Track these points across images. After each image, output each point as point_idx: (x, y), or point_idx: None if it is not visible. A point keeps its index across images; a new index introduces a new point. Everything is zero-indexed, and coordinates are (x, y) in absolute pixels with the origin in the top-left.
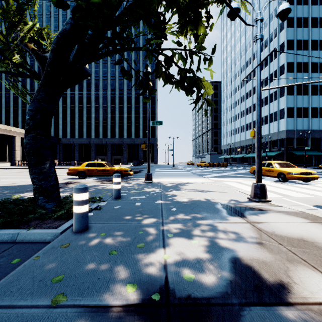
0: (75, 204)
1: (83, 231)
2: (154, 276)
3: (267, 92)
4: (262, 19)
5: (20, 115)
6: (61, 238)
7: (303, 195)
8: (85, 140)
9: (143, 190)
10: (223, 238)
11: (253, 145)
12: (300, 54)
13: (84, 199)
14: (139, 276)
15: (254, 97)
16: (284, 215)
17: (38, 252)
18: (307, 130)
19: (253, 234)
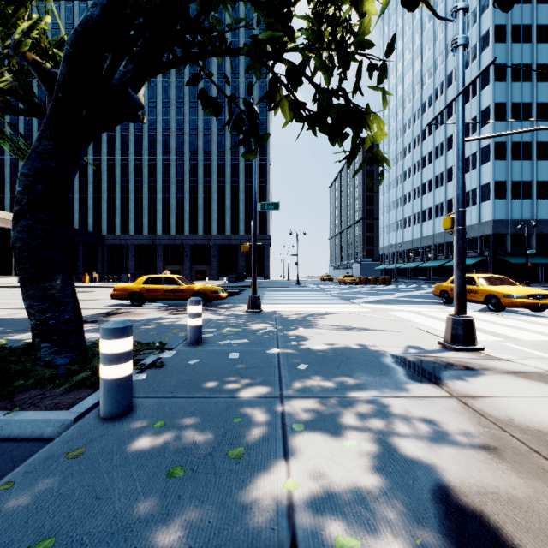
0: (103, 361)
1: (119, 416)
2: (266, 544)
3: None
4: (468, 9)
5: None
6: (71, 434)
7: (539, 337)
8: (146, 239)
9: (245, 327)
10: (410, 435)
11: (436, 246)
12: (517, 88)
13: (122, 351)
14: (229, 544)
15: (436, 164)
16: (519, 379)
17: (15, 469)
18: (529, 220)
19: (471, 425)
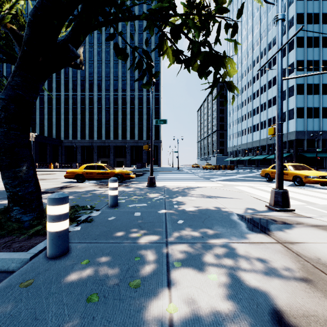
0: (48, 220)
1: (59, 256)
2: None
3: (275, 91)
4: None
5: None
6: (26, 269)
7: None
8: (87, 142)
9: (145, 196)
10: (252, 270)
11: (261, 146)
12: (310, 51)
13: (61, 213)
14: None
15: (261, 97)
16: (320, 230)
17: None
18: (317, 131)
19: (292, 263)
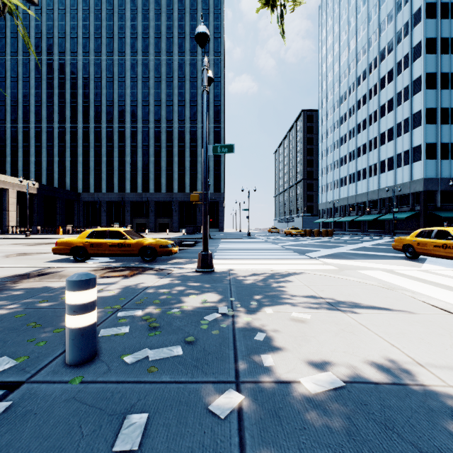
0: None
1: None
2: None
3: (392, 121)
4: None
5: (21, 159)
6: None
7: None
8: (116, 196)
9: (185, 305)
10: None
11: (369, 202)
12: (446, 59)
13: None
14: None
15: (370, 130)
16: None
17: None
18: None
19: None
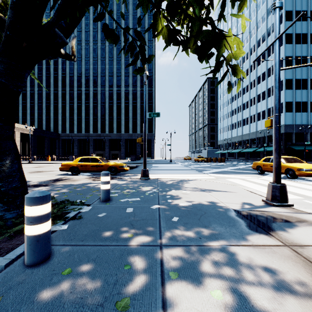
0: (26, 222)
1: (39, 263)
2: None
3: (265, 87)
4: None
5: (21, 112)
6: None
7: None
8: (83, 135)
9: (138, 189)
10: (262, 284)
11: (250, 140)
12: (298, 47)
13: (40, 214)
14: None
15: (251, 92)
16: None
17: None
18: (306, 124)
19: (308, 274)
